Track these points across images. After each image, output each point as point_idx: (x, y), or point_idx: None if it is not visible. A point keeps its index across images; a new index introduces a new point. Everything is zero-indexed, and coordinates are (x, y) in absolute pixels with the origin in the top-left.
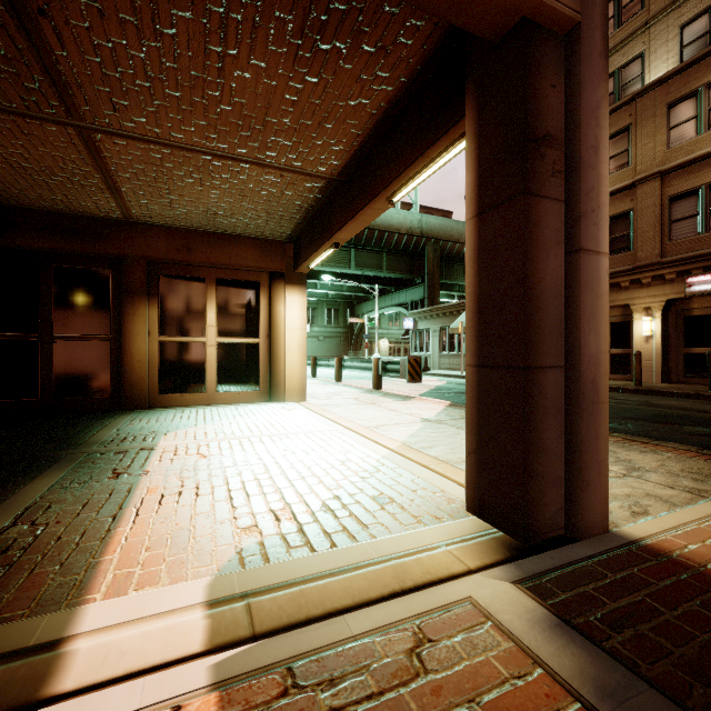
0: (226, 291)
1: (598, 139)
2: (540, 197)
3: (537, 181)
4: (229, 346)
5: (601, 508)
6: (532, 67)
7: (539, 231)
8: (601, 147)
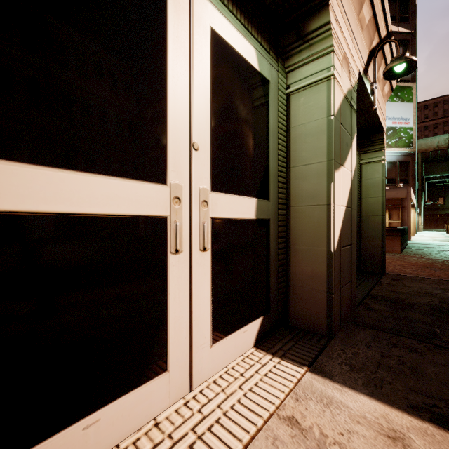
0: (390, 210)
1: (409, 206)
2: (403, 212)
3: (402, 211)
4: (391, 222)
5: (410, 238)
6: (401, 202)
7: (402, 215)
8: (410, 207)
